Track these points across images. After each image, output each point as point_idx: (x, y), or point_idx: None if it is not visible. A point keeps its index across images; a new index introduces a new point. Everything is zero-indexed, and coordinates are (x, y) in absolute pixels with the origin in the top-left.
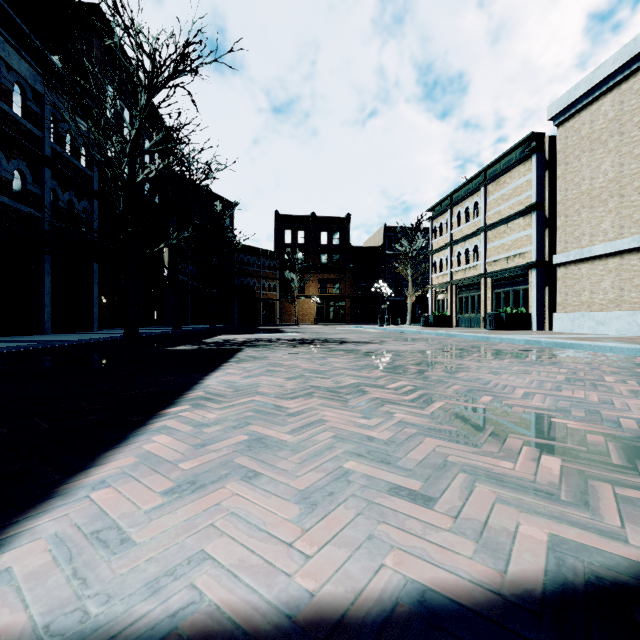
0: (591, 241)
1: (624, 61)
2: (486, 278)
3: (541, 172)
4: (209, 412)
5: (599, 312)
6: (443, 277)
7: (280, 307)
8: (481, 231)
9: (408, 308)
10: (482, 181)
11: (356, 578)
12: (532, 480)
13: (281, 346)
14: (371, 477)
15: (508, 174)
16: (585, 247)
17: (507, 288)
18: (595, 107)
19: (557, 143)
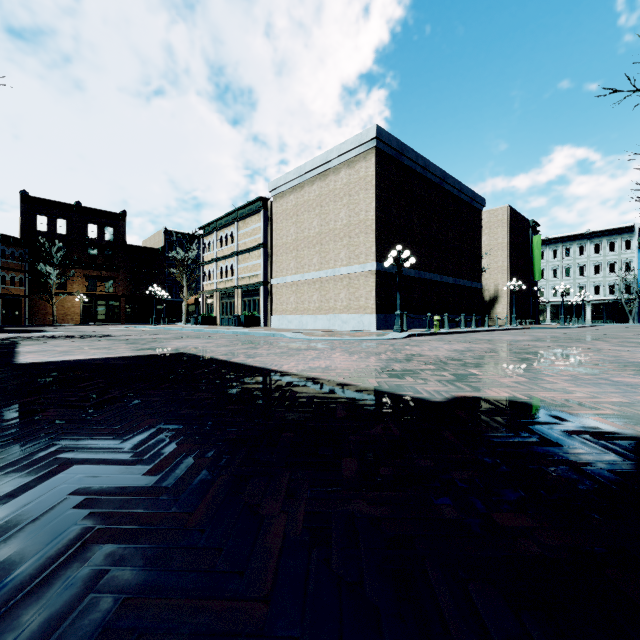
0: (287, 273)
1: (297, 176)
2: (238, 289)
3: (266, 223)
4: (40, 353)
5: (289, 315)
6: (211, 285)
7: (30, 305)
8: (235, 254)
9: (184, 309)
10: (235, 218)
11: (96, 357)
12: (143, 352)
13: (53, 339)
14: (104, 354)
15: (250, 218)
16: (284, 276)
17: (250, 298)
18: (288, 195)
19: (273, 208)
